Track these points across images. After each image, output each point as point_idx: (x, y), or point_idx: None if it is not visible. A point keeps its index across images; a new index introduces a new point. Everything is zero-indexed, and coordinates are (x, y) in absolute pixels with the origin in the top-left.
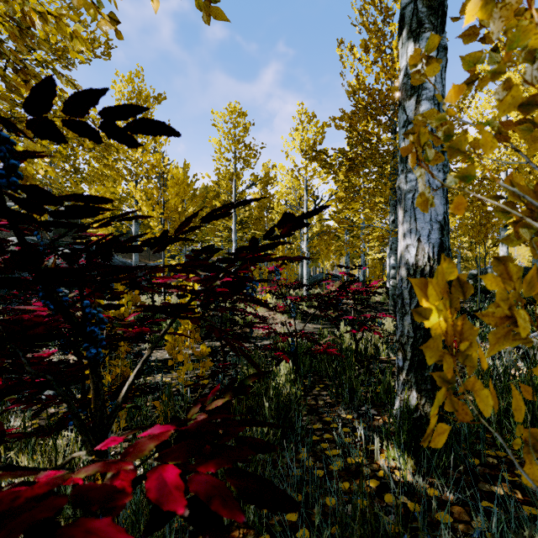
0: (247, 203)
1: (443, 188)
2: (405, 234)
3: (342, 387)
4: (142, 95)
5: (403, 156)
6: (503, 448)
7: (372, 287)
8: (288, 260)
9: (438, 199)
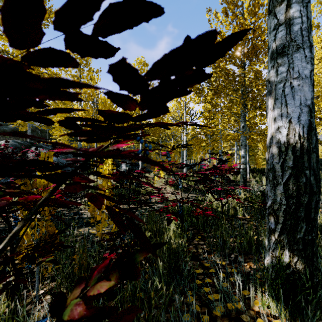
0: (134, 25)
1: (310, 78)
2: (276, 118)
3: (216, 240)
4: None
5: None
6: None
7: (234, 168)
8: (184, 122)
9: (306, 87)
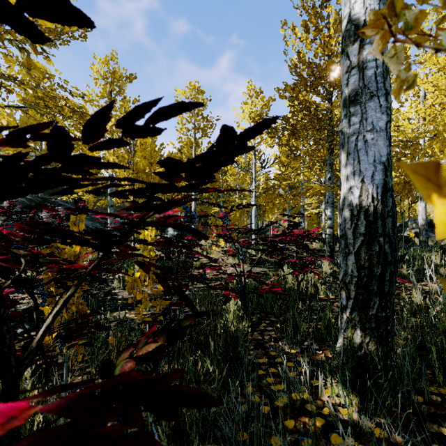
0: (178, 114)
1: (386, 130)
2: (348, 176)
3: (286, 324)
4: (116, 75)
5: (371, 36)
6: (445, 385)
7: (313, 233)
8: (231, 190)
9: (381, 141)
